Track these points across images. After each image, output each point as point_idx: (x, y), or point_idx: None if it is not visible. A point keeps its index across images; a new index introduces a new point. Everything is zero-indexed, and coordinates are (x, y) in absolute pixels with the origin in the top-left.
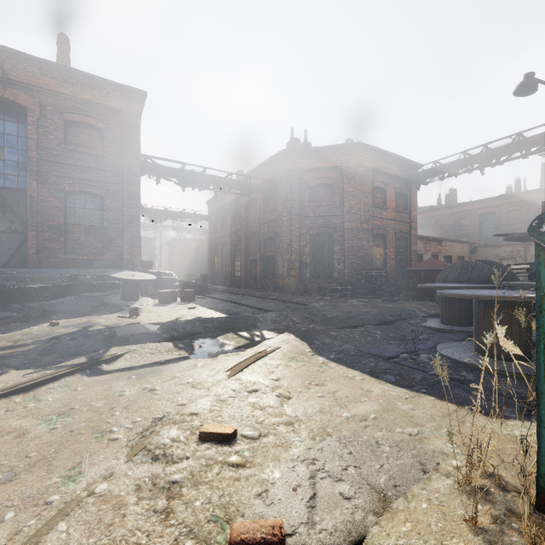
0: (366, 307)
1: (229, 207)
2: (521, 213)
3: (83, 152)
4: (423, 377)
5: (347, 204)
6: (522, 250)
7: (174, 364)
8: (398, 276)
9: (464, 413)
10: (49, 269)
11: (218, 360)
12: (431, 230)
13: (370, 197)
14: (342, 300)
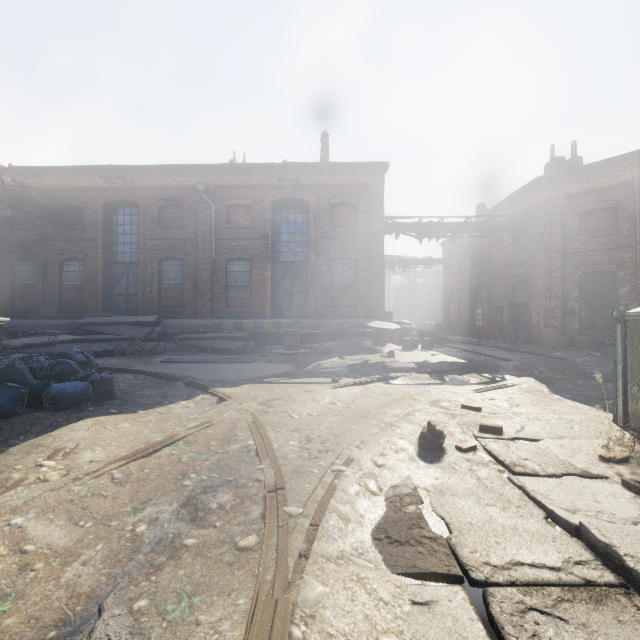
0: None
1: (467, 248)
2: None
3: (343, 226)
4: None
5: None
6: None
7: (433, 386)
8: None
9: None
10: (323, 320)
11: (466, 385)
12: None
13: None
14: None
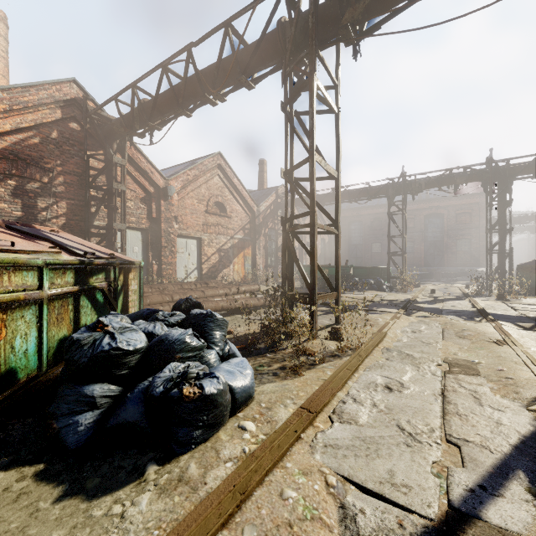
0: None
1: None
2: None
3: (463, 223)
4: None
5: None
6: None
7: None
8: None
9: None
10: (452, 267)
11: None
12: None
13: None
14: None
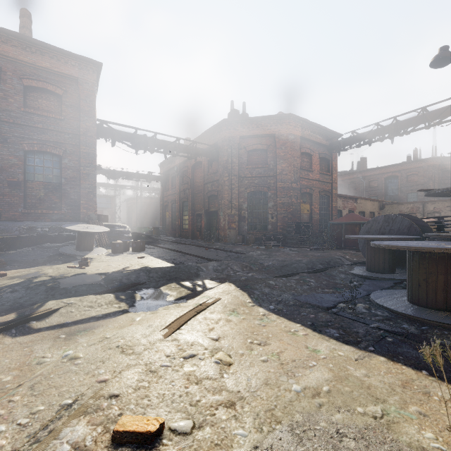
0: (298, 256)
1: (178, 169)
2: (418, 177)
3: (42, 115)
4: (366, 331)
5: (280, 167)
6: (421, 207)
7: (111, 319)
8: (321, 228)
9: (424, 380)
10: (8, 222)
11: (156, 315)
12: (346, 190)
13: (299, 161)
14: (276, 249)
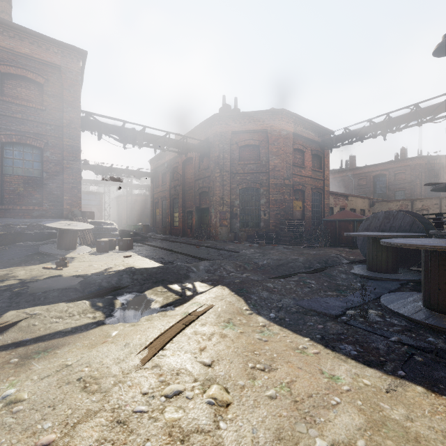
0: (293, 254)
1: (168, 165)
2: (406, 175)
3: (21, 104)
4: (387, 346)
5: (272, 163)
6: (409, 205)
7: (81, 334)
8: (314, 225)
9: None
10: None
11: (136, 329)
12: (335, 188)
13: (292, 157)
14: (270, 247)
